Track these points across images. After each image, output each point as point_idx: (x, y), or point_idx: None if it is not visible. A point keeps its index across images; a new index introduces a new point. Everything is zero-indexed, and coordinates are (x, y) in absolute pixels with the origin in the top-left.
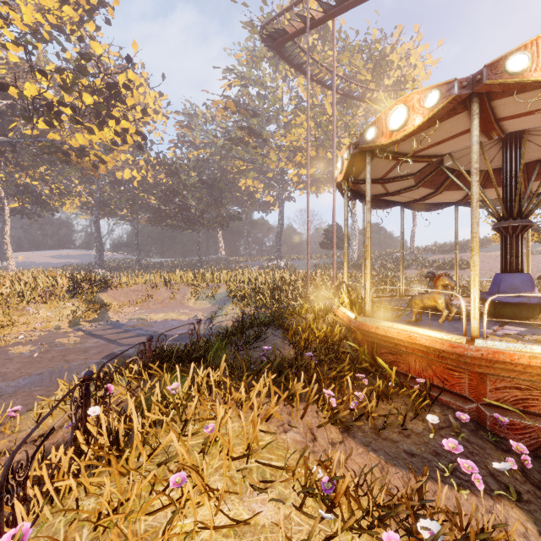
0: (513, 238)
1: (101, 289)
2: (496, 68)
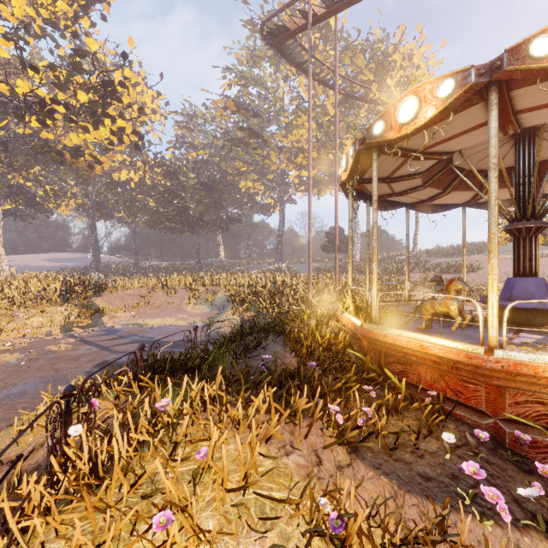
0: (526, 240)
1: (96, 293)
2: (518, 52)
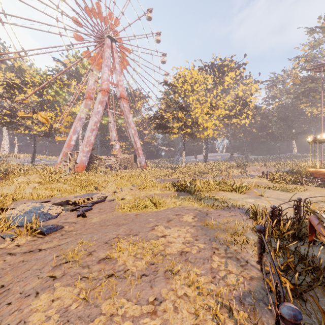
0: None
1: (245, 167)
2: (317, 137)
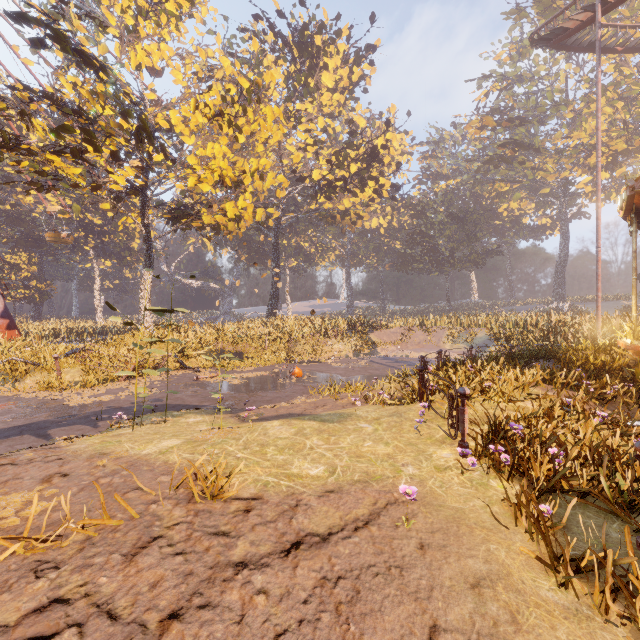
0: None
1: (369, 330)
2: None
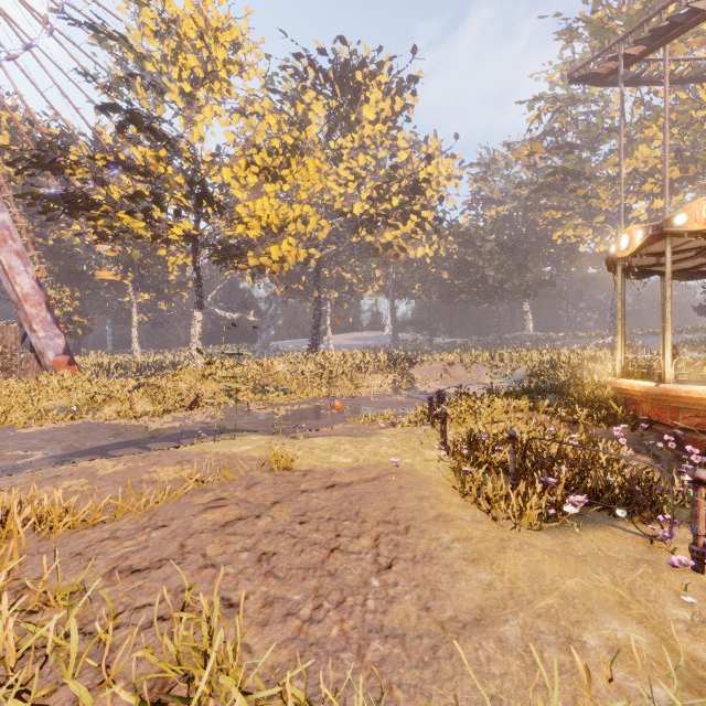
0: None
1: (410, 365)
2: (669, 221)
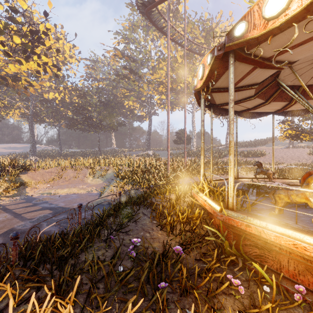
0: None
1: (22, 172)
2: None
